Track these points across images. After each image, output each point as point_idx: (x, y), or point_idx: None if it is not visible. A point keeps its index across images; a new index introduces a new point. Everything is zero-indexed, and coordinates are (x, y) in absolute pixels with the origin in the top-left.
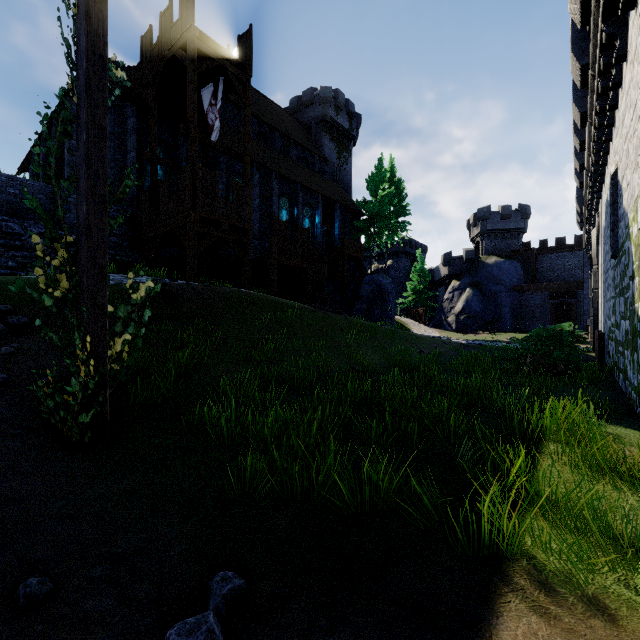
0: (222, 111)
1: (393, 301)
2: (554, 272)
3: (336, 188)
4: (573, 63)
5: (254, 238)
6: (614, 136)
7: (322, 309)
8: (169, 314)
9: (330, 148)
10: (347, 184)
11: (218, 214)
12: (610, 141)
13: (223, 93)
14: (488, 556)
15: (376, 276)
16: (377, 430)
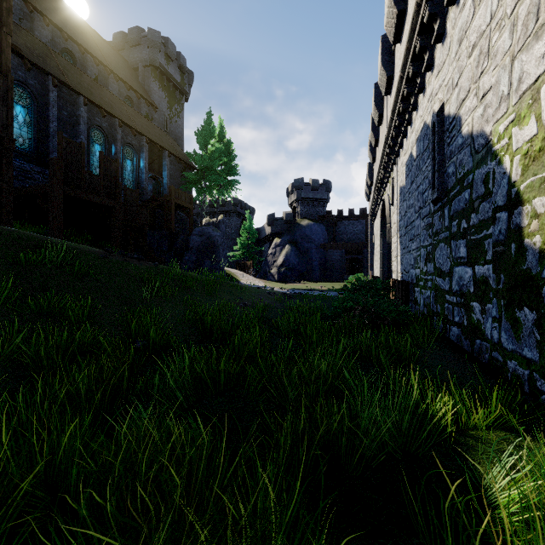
0: None
1: (223, 253)
2: (347, 235)
3: (166, 136)
4: (390, 10)
5: None
6: (431, 80)
7: (122, 255)
8: None
9: (160, 96)
10: (179, 137)
11: None
12: (422, 92)
13: None
14: None
15: (206, 228)
16: None
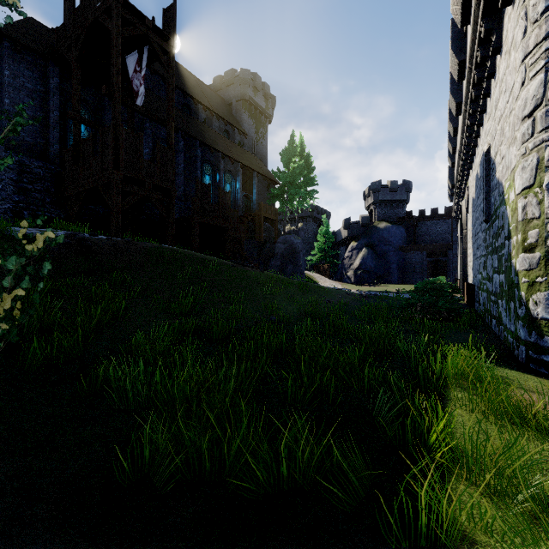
0: (149, 81)
1: (303, 258)
2: (430, 236)
3: (254, 159)
4: (452, 59)
5: (179, 199)
6: (485, 121)
7: (241, 264)
8: (86, 268)
9: (249, 123)
10: (264, 156)
11: (142, 174)
12: (481, 126)
13: (148, 61)
14: (426, 546)
15: (289, 236)
16: (294, 385)
